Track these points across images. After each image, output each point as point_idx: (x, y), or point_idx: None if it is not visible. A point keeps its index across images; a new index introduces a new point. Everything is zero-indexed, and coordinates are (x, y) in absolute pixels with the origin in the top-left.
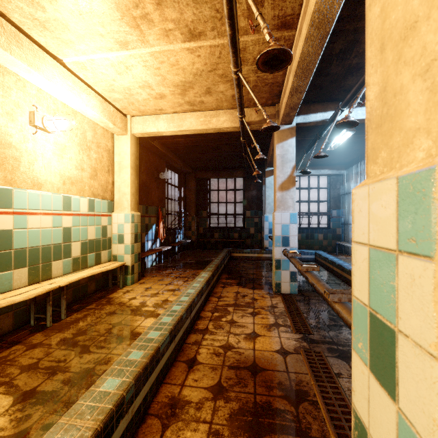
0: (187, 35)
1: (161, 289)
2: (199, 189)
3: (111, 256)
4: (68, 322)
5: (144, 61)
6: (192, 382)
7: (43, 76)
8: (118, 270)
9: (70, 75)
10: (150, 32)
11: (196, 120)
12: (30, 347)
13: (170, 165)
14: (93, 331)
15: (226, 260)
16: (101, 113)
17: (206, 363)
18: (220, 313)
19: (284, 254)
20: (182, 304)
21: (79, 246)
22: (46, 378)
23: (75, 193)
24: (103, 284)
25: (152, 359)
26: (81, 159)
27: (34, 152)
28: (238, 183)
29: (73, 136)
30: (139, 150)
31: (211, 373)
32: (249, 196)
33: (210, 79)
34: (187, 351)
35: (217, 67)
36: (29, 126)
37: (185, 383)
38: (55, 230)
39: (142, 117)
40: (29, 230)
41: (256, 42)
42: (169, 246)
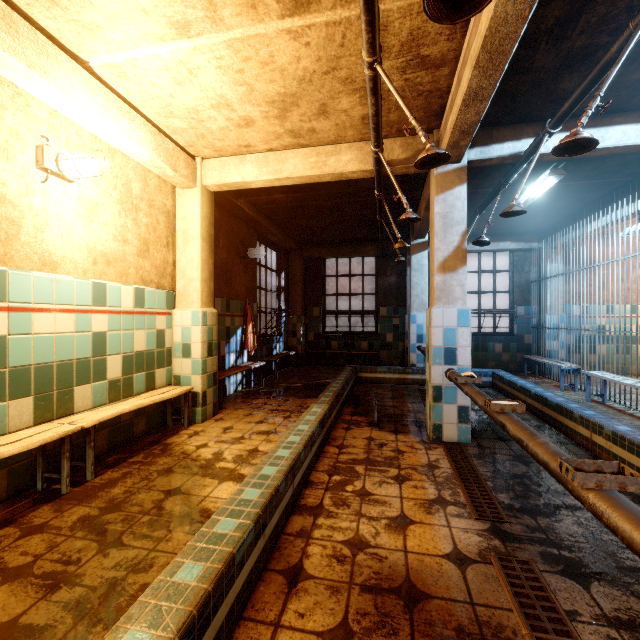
0: (287, 5)
1: (248, 430)
2: (308, 274)
3: (172, 377)
4: (96, 486)
5: (217, 58)
6: (295, 620)
7: (54, 87)
8: (182, 399)
9: (102, 88)
10: (224, 1)
11: (302, 162)
12: (27, 531)
13: (265, 238)
14: (133, 504)
15: (351, 384)
16: (153, 152)
17: (320, 577)
18: (342, 476)
19: (448, 378)
20: (279, 464)
21: (120, 362)
22: (39, 598)
23: (113, 278)
24: (159, 421)
25: (218, 582)
26: (123, 225)
27: (44, 212)
28: (366, 266)
29: (110, 188)
30: (216, 213)
31: (329, 599)
32: (385, 285)
33: (326, 87)
34: (287, 550)
35: (337, 64)
36: (36, 170)
37: (281, 620)
38: (80, 336)
39: (218, 159)
40: (35, 337)
41: (407, 12)
42: (262, 360)
